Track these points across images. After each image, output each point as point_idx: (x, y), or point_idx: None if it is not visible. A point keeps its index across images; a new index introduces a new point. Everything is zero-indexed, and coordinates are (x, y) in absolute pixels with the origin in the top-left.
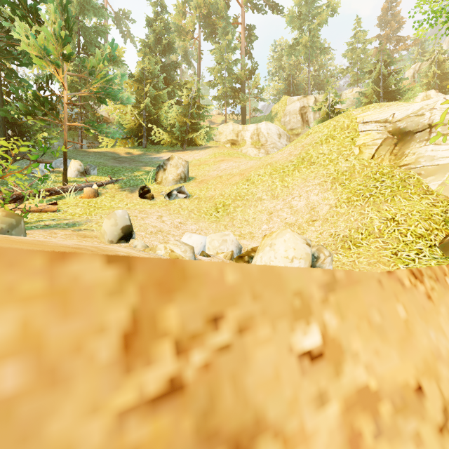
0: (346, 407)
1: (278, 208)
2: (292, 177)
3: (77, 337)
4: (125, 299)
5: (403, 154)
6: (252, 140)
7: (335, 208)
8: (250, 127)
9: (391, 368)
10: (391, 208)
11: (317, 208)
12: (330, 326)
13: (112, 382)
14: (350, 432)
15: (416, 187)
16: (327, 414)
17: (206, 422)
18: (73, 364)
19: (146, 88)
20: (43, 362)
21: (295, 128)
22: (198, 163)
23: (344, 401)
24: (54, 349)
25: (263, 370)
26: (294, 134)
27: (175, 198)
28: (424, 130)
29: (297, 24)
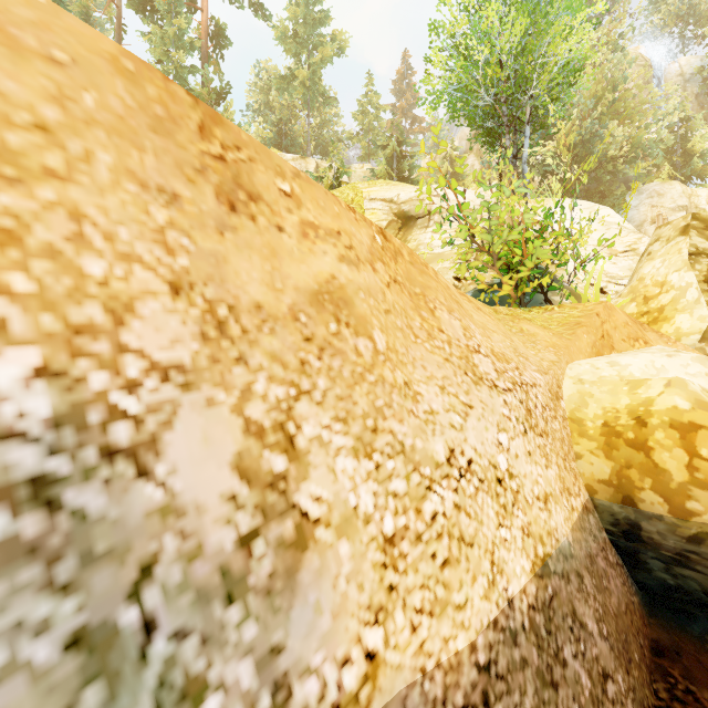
0: (302, 222)
1: None
2: None
3: (181, 114)
4: (197, 113)
5: (406, 240)
6: None
7: None
8: None
9: (326, 222)
10: None
11: None
12: (296, 190)
13: (197, 139)
14: (303, 231)
15: None
16: (293, 218)
17: (237, 179)
18: (181, 122)
19: None
20: (170, 114)
21: None
22: None
23: (301, 220)
24: (173, 112)
25: (261, 181)
26: None
27: None
28: (424, 217)
29: (292, 47)
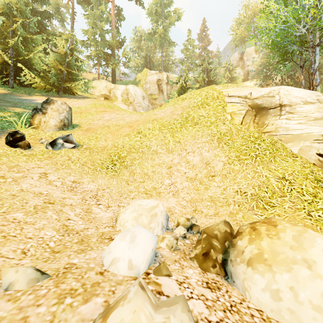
0: None
1: (175, 162)
2: (182, 133)
3: None
4: None
5: (264, 124)
6: (122, 98)
7: (229, 164)
8: (121, 87)
9: None
10: (278, 168)
11: (212, 164)
12: None
13: None
14: None
15: (285, 151)
16: None
17: None
18: None
19: (13, 25)
20: None
21: (154, 94)
22: (78, 110)
23: None
24: None
25: None
26: (153, 98)
27: (61, 147)
28: (275, 108)
29: (154, 18)
